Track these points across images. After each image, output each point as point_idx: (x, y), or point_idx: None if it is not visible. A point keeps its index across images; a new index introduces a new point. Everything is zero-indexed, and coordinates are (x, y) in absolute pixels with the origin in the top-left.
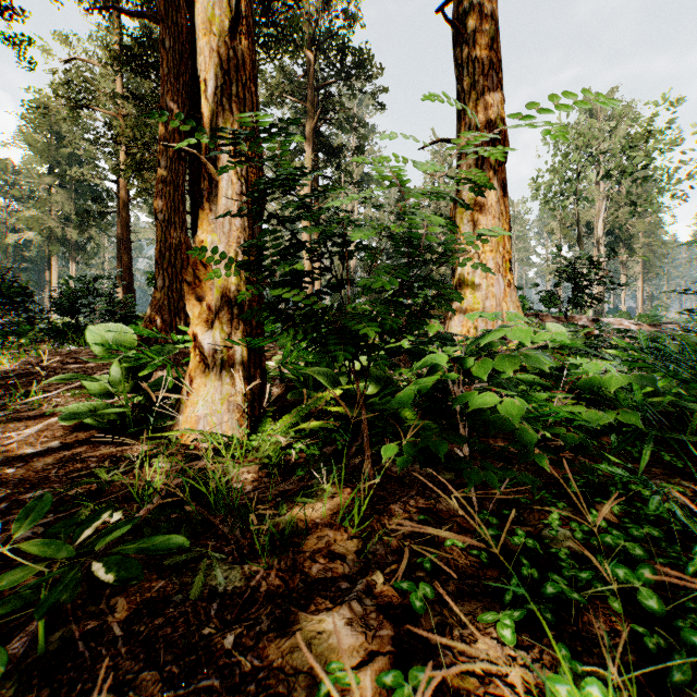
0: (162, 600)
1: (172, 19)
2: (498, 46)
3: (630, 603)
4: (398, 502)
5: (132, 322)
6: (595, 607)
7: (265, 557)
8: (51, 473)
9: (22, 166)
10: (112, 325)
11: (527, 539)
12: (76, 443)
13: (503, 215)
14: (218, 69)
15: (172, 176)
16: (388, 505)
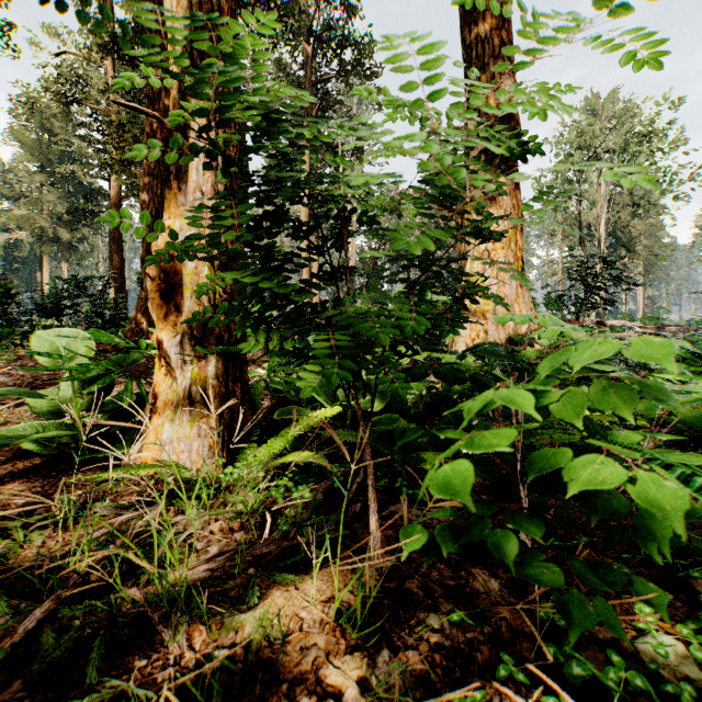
0: None
1: (160, 2)
2: (509, 26)
3: None
4: (415, 576)
5: (121, 325)
6: None
7: None
8: None
9: (12, 164)
10: (62, 329)
11: (633, 676)
12: (9, 476)
13: (515, 209)
14: (187, 14)
15: (160, 170)
16: (402, 582)
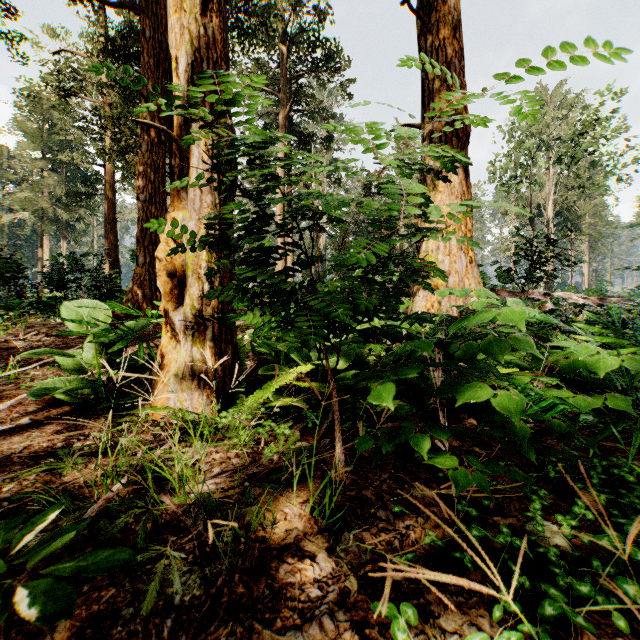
0: (110, 614)
1: (153, 11)
2: (460, 35)
3: (633, 617)
4: (370, 487)
5: (117, 296)
6: (594, 621)
7: (227, 559)
8: (16, 453)
9: (16, 151)
10: (85, 301)
11: (514, 539)
12: (47, 420)
13: (465, 195)
14: (189, 46)
15: (153, 160)
16: (360, 491)
